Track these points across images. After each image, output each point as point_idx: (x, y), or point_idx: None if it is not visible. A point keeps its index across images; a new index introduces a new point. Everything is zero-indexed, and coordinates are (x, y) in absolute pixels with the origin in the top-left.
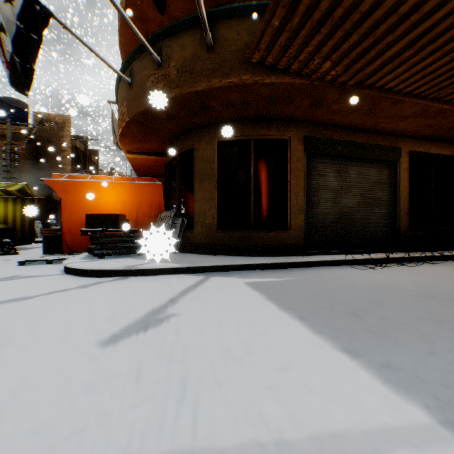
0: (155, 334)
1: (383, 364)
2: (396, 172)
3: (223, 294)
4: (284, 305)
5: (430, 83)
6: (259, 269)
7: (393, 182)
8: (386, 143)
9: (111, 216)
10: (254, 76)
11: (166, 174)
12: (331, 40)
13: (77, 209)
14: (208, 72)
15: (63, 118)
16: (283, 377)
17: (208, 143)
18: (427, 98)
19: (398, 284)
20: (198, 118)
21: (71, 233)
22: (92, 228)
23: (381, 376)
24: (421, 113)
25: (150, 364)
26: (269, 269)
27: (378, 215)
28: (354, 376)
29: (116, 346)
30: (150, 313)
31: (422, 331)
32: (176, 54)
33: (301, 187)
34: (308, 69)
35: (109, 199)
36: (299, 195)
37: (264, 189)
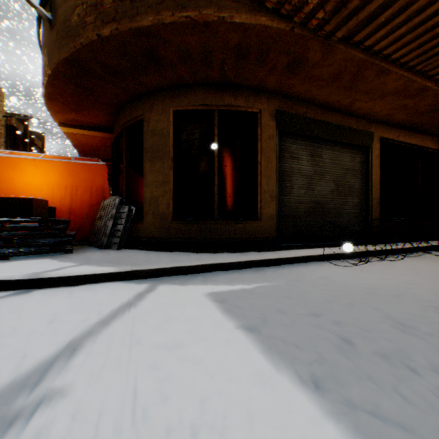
0: None
1: None
2: (369, 159)
3: (170, 320)
4: (271, 343)
5: (424, 47)
6: (225, 270)
7: (365, 170)
8: (359, 127)
9: (20, 200)
10: (219, 11)
11: (113, 154)
12: None
13: None
14: (156, 1)
15: None
16: None
17: (162, 113)
18: (413, 71)
19: (403, 289)
20: (147, 76)
21: None
22: None
23: None
24: (402, 91)
25: None
26: (238, 270)
27: (351, 204)
28: None
29: None
30: None
31: None
32: None
33: (273, 170)
34: (291, 5)
35: (31, 181)
36: (271, 179)
37: (231, 171)
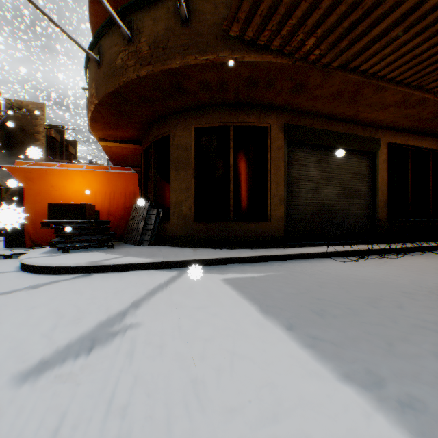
0: (100, 357)
1: (403, 401)
2: (375, 163)
3: (196, 294)
4: (266, 308)
5: (415, 68)
6: (239, 263)
7: (372, 173)
8: (365, 134)
9: (76, 206)
10: (232, 53)
11: (142, 163)
12: (317, 10)
13: (42, 199)
14: (183, 48)
15: (37, 106)
16: (270, 436)
17: (185, 130)
18: (410, 86)
19: (386, 279)
20: (173, 101)
21: (35, 224)
22: (55, 220)
23: (407, 425)
24: (402, 102)
25: (76, 415)
26: (249, 263)
27: (358, 206)
28: (370, 427)
29: (39, 381)
30: (102, 323)
31: (433, 343)
32: (148, 28)
33: (281, 177)
34: (291, 47)
35: (79, 189)
36: (280, 185)
37: (244, 179)
